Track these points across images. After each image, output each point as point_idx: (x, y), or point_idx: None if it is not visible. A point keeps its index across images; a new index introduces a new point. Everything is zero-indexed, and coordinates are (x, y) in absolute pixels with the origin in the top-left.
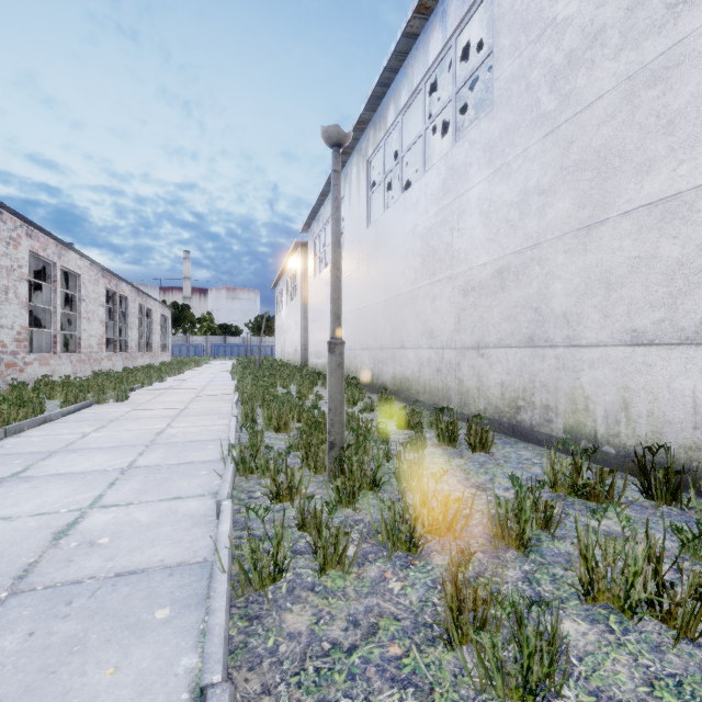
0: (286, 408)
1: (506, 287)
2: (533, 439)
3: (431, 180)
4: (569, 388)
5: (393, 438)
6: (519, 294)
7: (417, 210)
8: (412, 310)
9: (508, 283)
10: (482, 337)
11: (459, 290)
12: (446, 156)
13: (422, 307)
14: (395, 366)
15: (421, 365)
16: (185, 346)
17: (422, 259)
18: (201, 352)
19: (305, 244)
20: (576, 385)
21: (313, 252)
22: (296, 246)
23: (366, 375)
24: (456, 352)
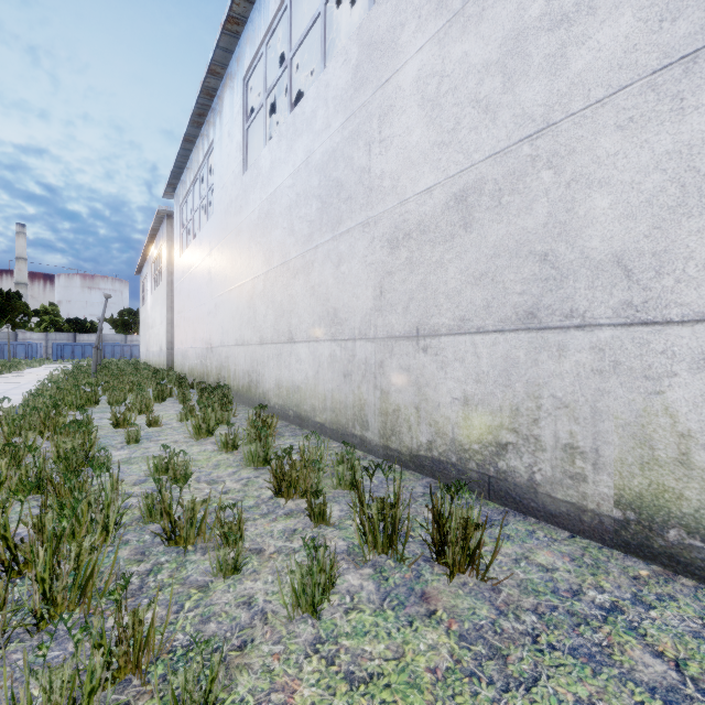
0: (7, 473)
1: (474, 223)
2: (537, 509)
3: (335, 74)
4: (633, 414)
5: (258, 535)
6: (503, 231)
7: (312, 128)
8: (306, 284)
9: (479, 214)
10: (424, 317)
11: (381, 241)
12: (360, 26)
13: (321, 277)
14: (280, 369)
15: (319, 367)
16: (11, 344)
17: (321, 202)
18: (36, 353)
19: (172, 215)
20: (652, 407)
21: (179, 222)
22: (160, 216)
23: (242, 382)
24: (377, 345)
